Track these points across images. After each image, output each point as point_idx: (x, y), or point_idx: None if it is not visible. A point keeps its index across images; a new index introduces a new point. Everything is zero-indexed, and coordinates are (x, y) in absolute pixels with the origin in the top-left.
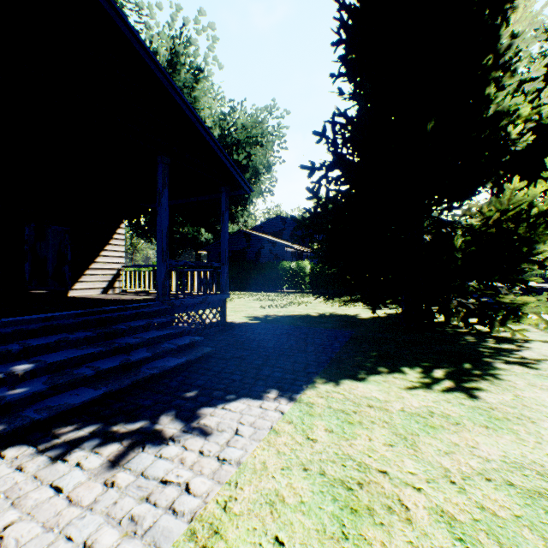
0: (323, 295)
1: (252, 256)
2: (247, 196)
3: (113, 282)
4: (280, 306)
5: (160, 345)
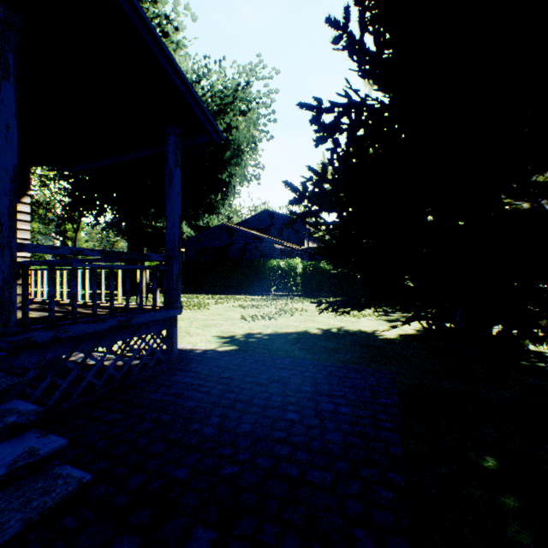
0: (332, 306)
1: (235, 254)
2: (227, 180)
3: None
4: (267, 317)
5: None
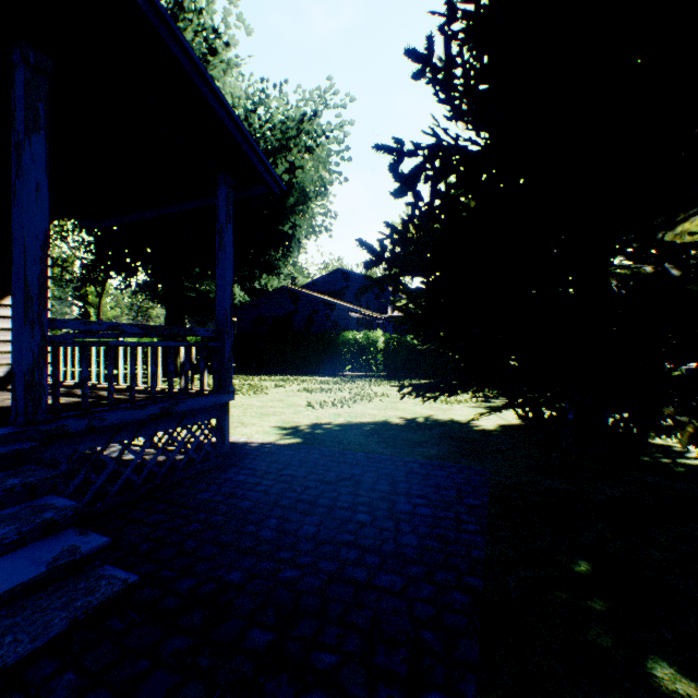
0: (416, 390)
1: (300, 324)
2: (290, 233)
3: None
4: (339, 404)
5: None
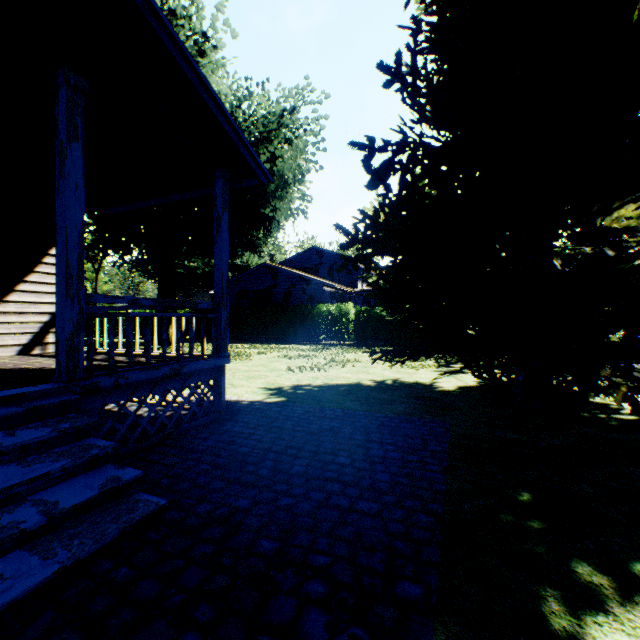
0: (385, 356)
1: (279, 297)
2: (271, 215)
3: (42, 334)
4: (316, 368)
5: (1, 515)
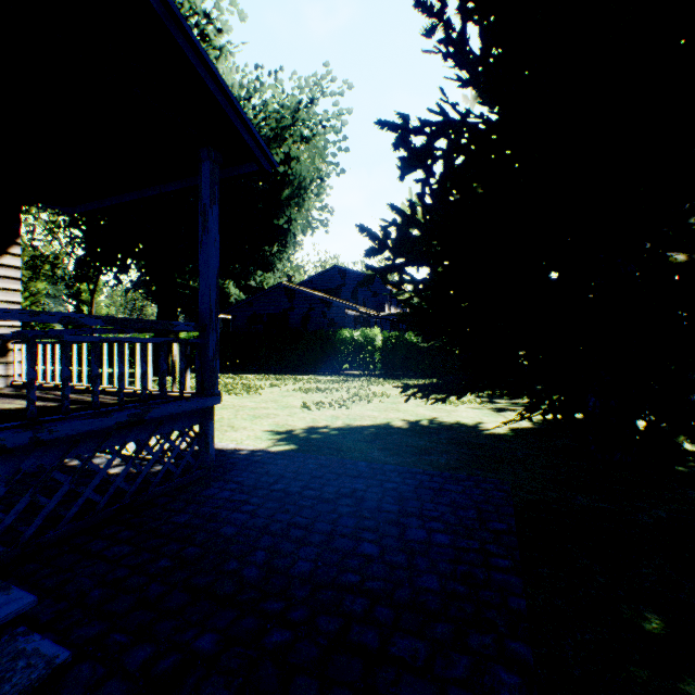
0: (422, 392)
1: (296, 322)
2: (285, 227)
3: None
4: (337, 405)
5: None
